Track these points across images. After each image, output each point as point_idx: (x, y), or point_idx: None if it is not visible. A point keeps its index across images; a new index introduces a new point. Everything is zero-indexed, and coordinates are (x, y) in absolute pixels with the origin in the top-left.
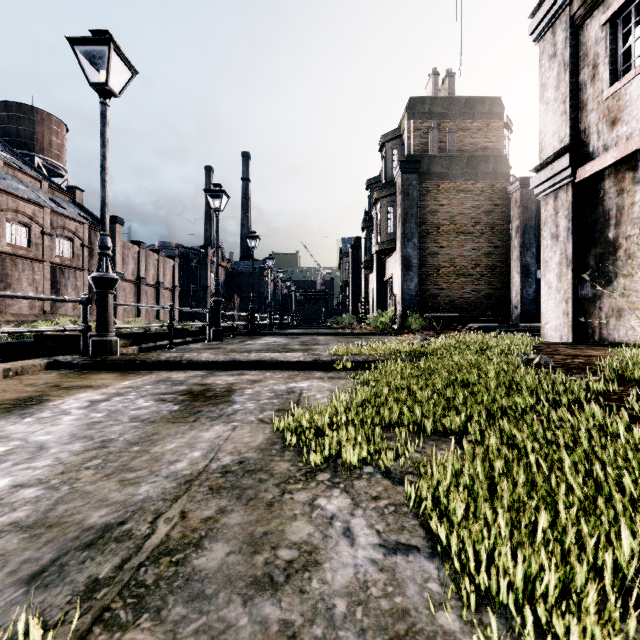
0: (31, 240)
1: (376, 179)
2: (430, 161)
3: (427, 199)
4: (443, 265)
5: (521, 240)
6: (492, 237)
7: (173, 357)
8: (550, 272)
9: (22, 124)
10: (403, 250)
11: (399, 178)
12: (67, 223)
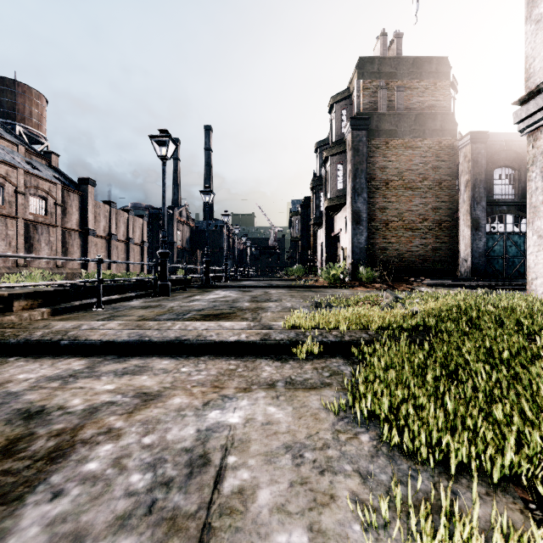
0: (4, 198)
1: (324, 141)
2: (379, 119)
3: (376, 155)
4: (392, 219)
5: (471, 194)
6: (439, 192)
7: (53, 333)
8: (541, 219)
9: (5, 96)
10: (353, 205)
11: (349, 135)
12: (40, 183)
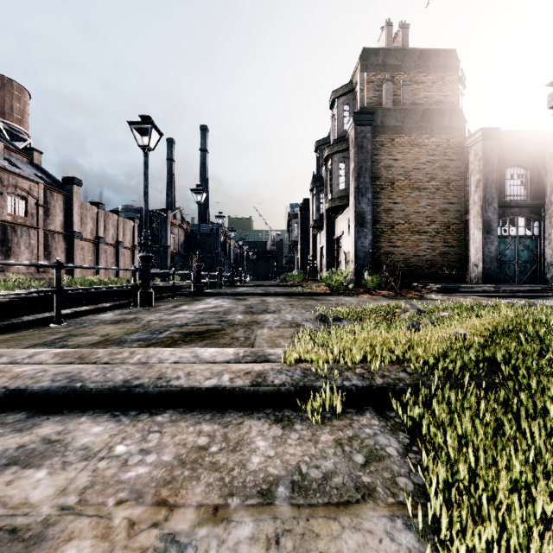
0: None
1: (325, 140)
2: (384, 114)
3: (381, 153)
4: (397, 222)
5: (482, 194)
6: (447, 193)
7: None
8: None
9: None
10: (357, 205)
11: (352, 131)
12: (20, 182)
